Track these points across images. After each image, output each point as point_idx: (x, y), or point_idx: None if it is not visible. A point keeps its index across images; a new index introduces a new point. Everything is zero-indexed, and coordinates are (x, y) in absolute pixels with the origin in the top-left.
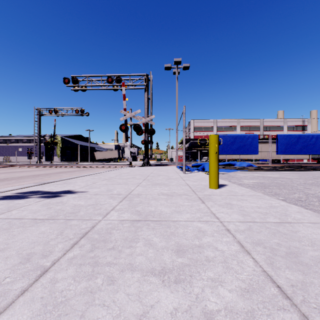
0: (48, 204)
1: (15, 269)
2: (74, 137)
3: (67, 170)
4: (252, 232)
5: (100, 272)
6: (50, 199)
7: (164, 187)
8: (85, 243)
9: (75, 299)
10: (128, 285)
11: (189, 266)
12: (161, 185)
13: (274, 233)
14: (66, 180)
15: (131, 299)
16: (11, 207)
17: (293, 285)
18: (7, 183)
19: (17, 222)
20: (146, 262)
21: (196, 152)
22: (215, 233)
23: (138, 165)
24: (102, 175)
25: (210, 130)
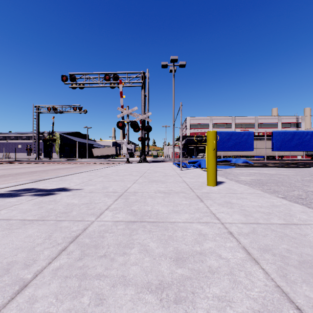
0: (40, 202)
1: None
2: (73, 134)
3: (65, 166)
4: (257, 235)
5: (88, 287)
6: (43, 197)
7: (161, 184)
8: (74, 249)
9: None
10: (119, 306)
11: (190, 280)
12: (158, 182)
13: (281, 237)
14: (62, 177)
15: None
16: (1, 206)
17: None
18: (3, 179)
19: (4, 224)
20: (141, 274)
21: (192, 149)
22: (217, 236)
23: (135, 162)
24: (99, 172)
25: (205, 127)
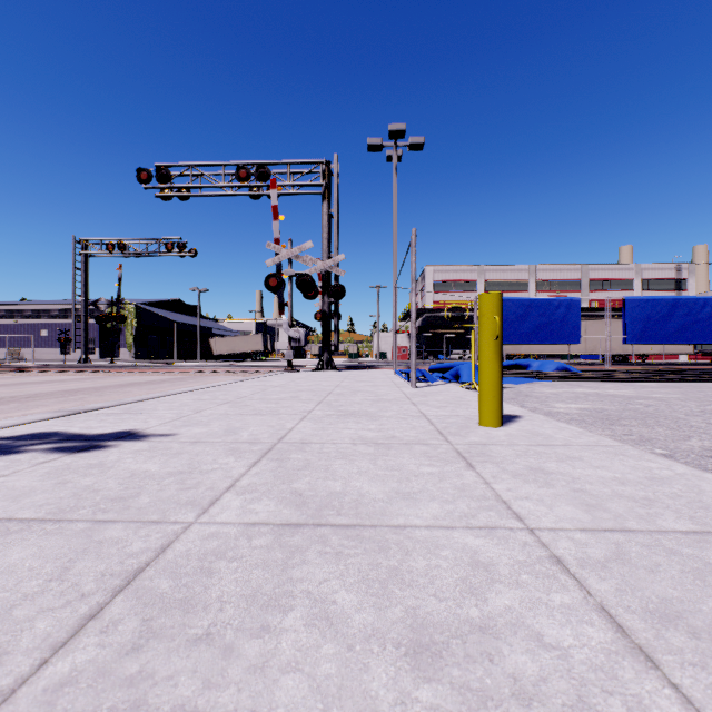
0: (63, 470)
1: None
2: (165, 305)
3: (145, 379)
4: (631, 568)
5: None
6: (75, 457)
7: (367, 423)
8: (124, 615)
9: None
10: None
11: None
12: (361, 418)
13: (699, 574)
14: (133, 405)
15: None
16: None
17: None
18: None
19: None
20: (311, 707)
21: (438, 339)
22: (522, 572)
23: (308, 368)
24: (222, 392)
25: (469, 290)
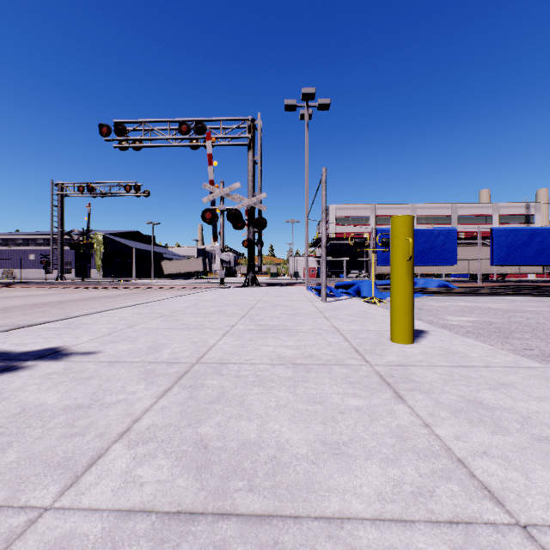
0: None
1: None
2: (127, 235)
3: (105, 293)
4: None
5: None
6: None
7: (285, 339)
8: None
9: None
10: None
11: None
12: (279, 333)
13: None
14: (77, 319)
15: None
16: None
17: None
18: None
19: None
20: None
21: (340, 262)
22: None
23: (237, 285)
24: (160, 306)
25: (363, 223)
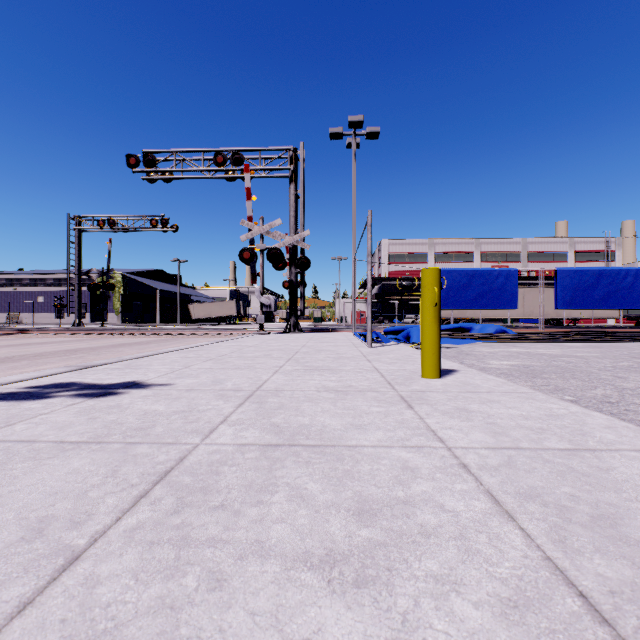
0: (90, 410)
1: (10, 554)
2: (149, 274)
3: (133, 340)
4: (515, 470)
5: (194, 560)
6: (96, 400)
7: (329, 376)
8: (164, 495)
9: (135, 624)
10: (253, 592)
11: (385, 547)
12: (324, 371)
13: (561, 473)
14: (131, 361)
15: (260, 624)
16: (13, 416)
17: (613, 592)
18: (11, 366)
19: (24, 449)
20: (293, 538)
21: (393, 305)
22: (437, 472)
23: (277, 331)
24: (204, 351)
25: (420, 261)
